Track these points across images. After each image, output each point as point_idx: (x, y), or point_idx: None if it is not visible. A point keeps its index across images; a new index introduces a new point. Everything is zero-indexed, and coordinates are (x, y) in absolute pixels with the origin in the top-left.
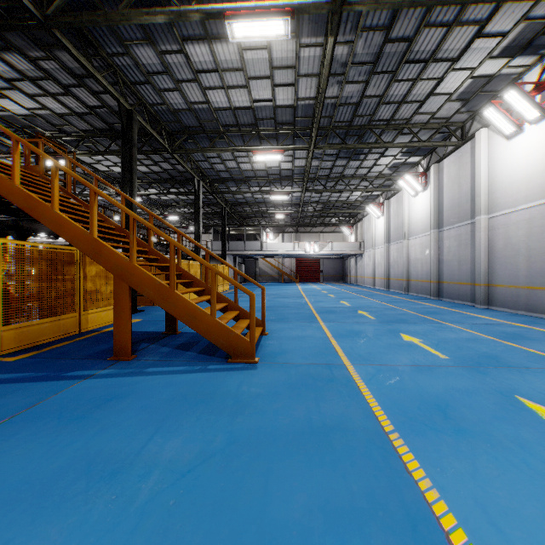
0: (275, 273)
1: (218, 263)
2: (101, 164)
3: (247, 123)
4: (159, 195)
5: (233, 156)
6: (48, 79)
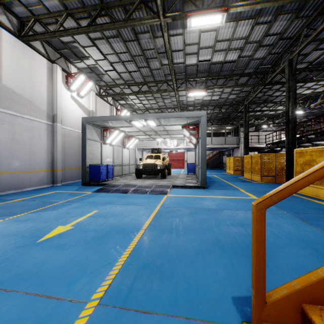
0: None
1: None
2: None
3: None
4: None
5: None
6: None
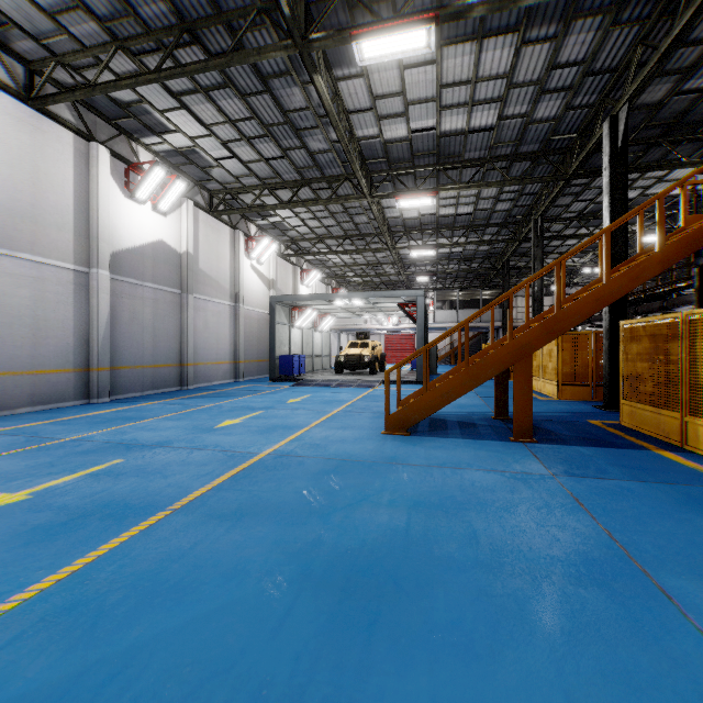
0: None
1: None
2: None
3: None
4: None
5: None
6: None
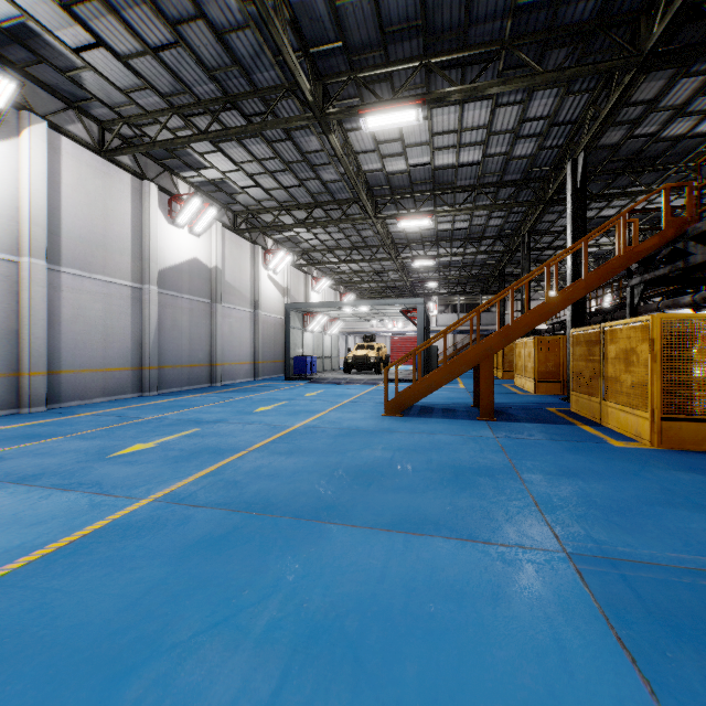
0: None
1: None
2: None
3: None
4: None
5: None
6: None
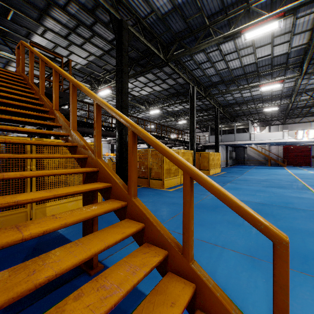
0: (262, 158)
1: (214, 151)
2: (134, 91)
3: (234, 2)
4: (172, 107)
5: (221, 54)
6: (79, 25)
